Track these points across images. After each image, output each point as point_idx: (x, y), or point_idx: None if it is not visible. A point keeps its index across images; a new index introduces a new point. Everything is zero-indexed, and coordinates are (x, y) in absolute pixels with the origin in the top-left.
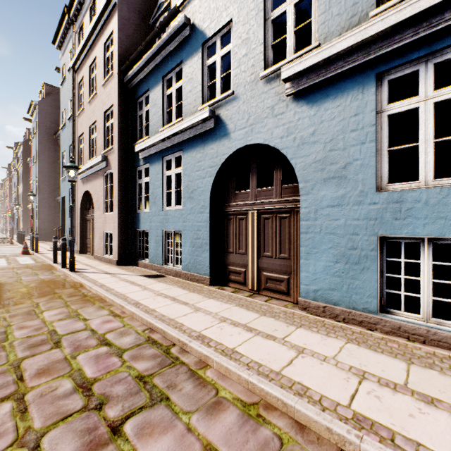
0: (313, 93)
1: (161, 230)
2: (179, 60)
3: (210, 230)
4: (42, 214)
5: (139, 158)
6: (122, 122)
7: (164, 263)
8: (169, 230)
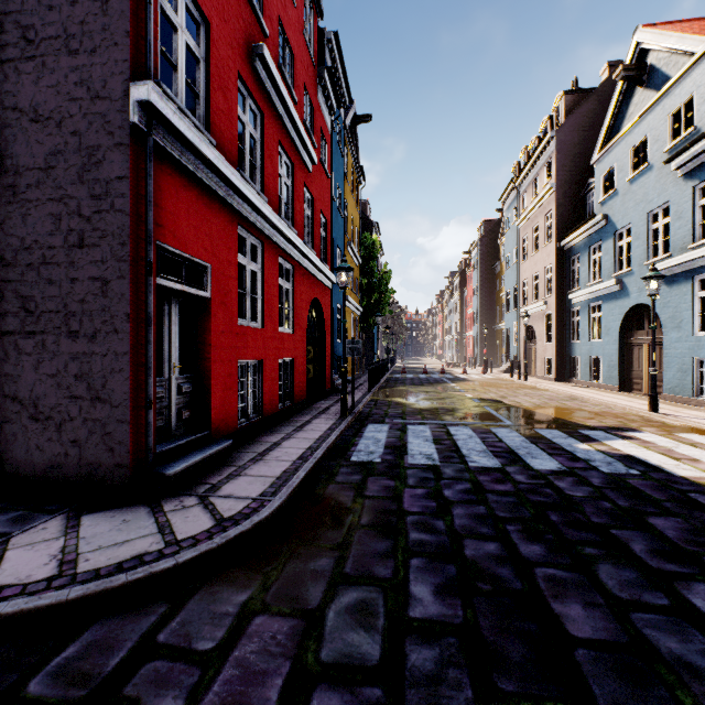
0: (668, 280)
1: (588, 356)
2: (599, 238)
3: (619, 356)
4: (482, 342)
5: (572, 303)
6: (559, 276)
7: (590, 380)
8: (593, 356)
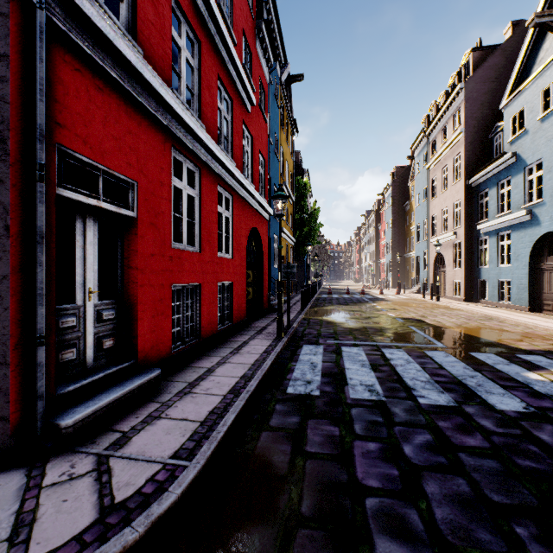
0: None
1: (496, 279)
2: (508, 174)
3: (529, 279)
4: (394, 268)
5: (480, 233)
6: (467, 209)
7: (498, 301)
8: (502, 279)
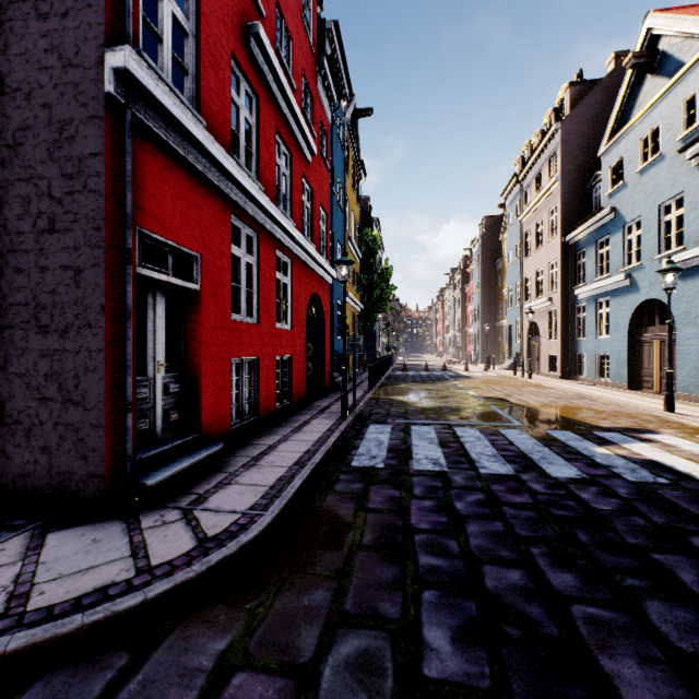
0: (682, 274)
1: (594, 353)
2: (607, 232)
3: (628, 353)
4: (483, 339)
5: (577, 299)
6: (564, 271)
7: (597, 378)
8: (600, 353)
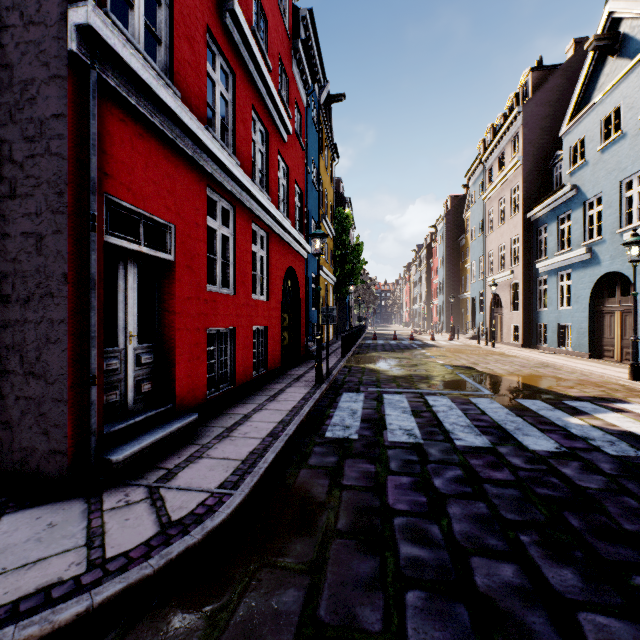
0: None
1: (556, 323)
2: (568, 208)
3: (589, 323)
4: (448, 310)
5: (539, 272)
6: (526, 246)
7: (558, 347)
8: (561, 323)
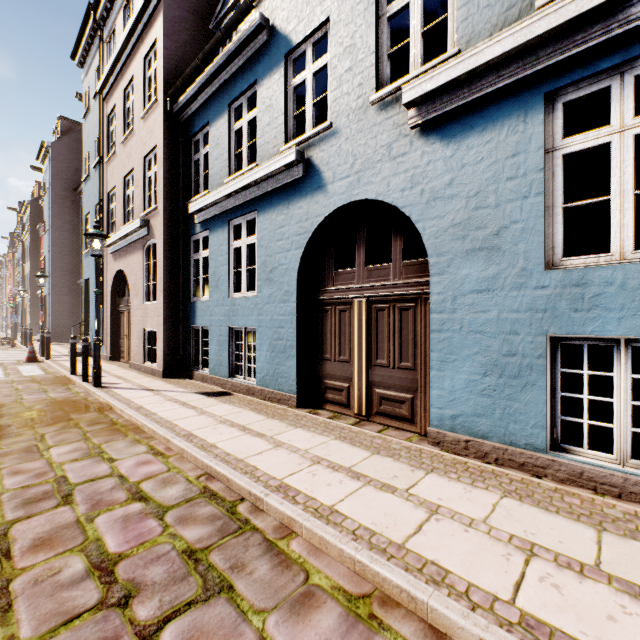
0: (451, 123)
1: (227, 326)
2: (252, 79)
3: (297, 327)
4: (58, 304)
5: (195, 223)
6: (171, 170)
7: (231, 375)
8: (238, 326)
